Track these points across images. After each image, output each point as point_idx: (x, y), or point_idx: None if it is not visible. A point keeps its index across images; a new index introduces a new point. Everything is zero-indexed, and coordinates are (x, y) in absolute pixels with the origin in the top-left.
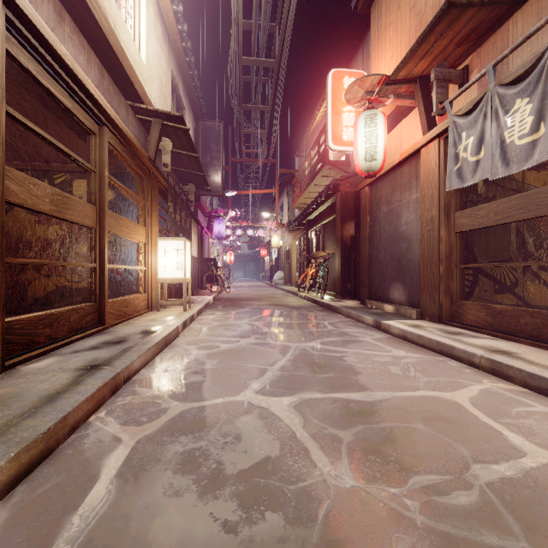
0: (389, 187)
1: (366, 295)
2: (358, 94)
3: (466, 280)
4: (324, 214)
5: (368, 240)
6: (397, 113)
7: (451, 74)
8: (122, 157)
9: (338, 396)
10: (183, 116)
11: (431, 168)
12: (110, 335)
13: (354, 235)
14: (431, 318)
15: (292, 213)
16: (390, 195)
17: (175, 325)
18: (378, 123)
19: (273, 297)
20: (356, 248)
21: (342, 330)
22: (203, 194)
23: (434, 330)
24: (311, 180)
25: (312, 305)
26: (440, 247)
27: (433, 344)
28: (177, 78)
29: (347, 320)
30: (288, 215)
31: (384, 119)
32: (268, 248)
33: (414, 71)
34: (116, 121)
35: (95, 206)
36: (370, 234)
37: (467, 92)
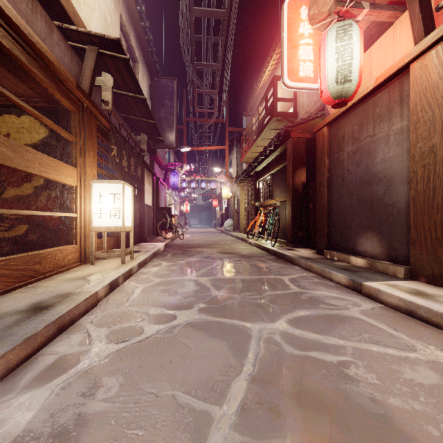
0: (356, 122)
1: (323, 245)
2: (325, 7)
3: None
4: (273, 164)
5: (327, 184)
6: (365, 39)
7: None
8: (33, 75)
9: None
10: (137, 69)
11: (430, 83)
12: None
13: (305, 182)
14: (431, 279)
15: (240, 168)
16: (358, 131)
17: (92, 291)
18: (353, 35)
19: (223, 243)
20: (309, 195)
21: (311, 294)
22: (158, 147)
23: None
24: (259, 133)
25: (263, 253)
26: None
27: None
28: (128, 26)
29: (309, 275)
30: (237, 169)
31: (360, 32)
32: (219, 199)
33: None
34: (4, 8)
35: None
36: (328, 178)
37: None
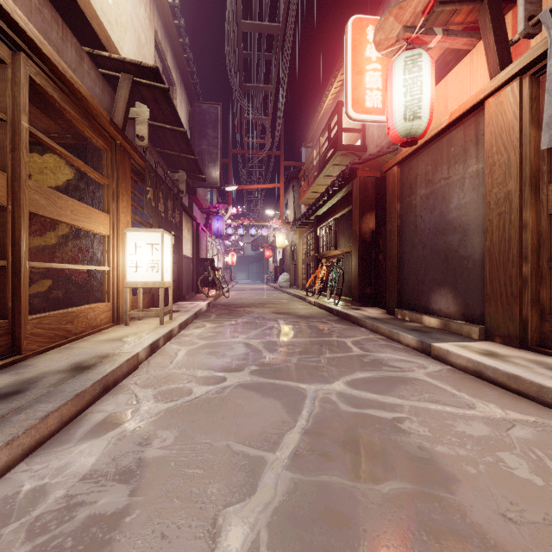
0: (429, 161)
1: (394, 303)
2: (392, 32)
3: None
4: (337, 207)
5: (398, 233)
6: (440, 66)
7: None
8: (65, 112)
9: None
10: (174, 94)
11: (505, 123)
12: (15, 374)
13: (374, 229)
14: (507, 340)
15: (298, 210)
16: (432, 172)
17: (133, 352)
18: (423, 67)
19: (278, 302)
20: (378, 245)
21: (375, 357)
22: (198, 186)
23: (530, 365)
24: (320, 170)
25: (325, 313)
26: (523, 236)
27: (547, 395)
28: (164, 44)
29: (375, 337)
30: (294, 212)
31: (431, 62)
32: (272, 249)
33: None
34: (40, 44)
35: (4, 173)
36: (400, 225)
37: None
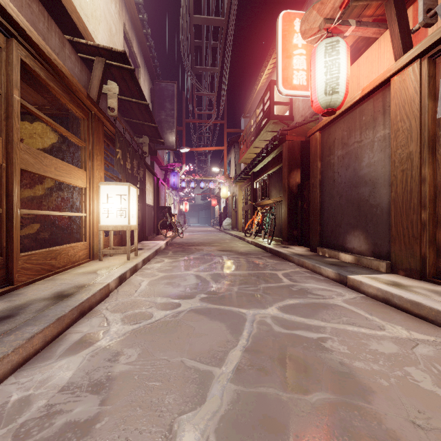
0: (345, 128)
1: (316, 242)
2: (315, 23)
3: None
4: (270, 165)
5: (319, 186)
6: (353, 51)
7: None
8: (50, 88)
9: None
10: (138, 74)
11: (407, 96)
12: (8, 301)
13: (300, 183)
14: (409, 272)
15: (238, 168)
16: (347, 137)
17: (105, 283)
18: (340, 51)
19: (222, 242)
20: (303, 196)
21: (301, 286)
22: (158, 148)
23: (429, 294)
24: (256, 135)
25: (260, 250)
26: (422, 188)
27: None
28: (131, 34)
29: (301, 270)
30: (235, 169)
31: (347, 47)
32: (218, 199)
33: None
34: (29, 32)
35: None
36: (321, 180)
37: None
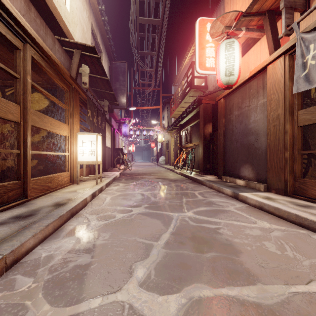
0: (239, 97)
1: (221, 173)
2: (219, 29)
3: (302, 163)
4: (191, 120)
5: (223, 135)
6: (245, 45)
7: (296, 3)
8: (47, 72)
9: (230, 294)
10: (101, 57)
11: (277, 78)
12: (27, 207)
13: (211, 132)
14: (277, 191)
15: (170, 121)
16: (241, 103)
17: (84, 197)
18: (235, 48)
19: (158, 173)
20: (213, 141)
21: (209, 200)
22: (114, 108)
23: (286, 203)
24: (182, 99)
25: (184, 178)
26: (285, 137)
27: (292, 217)
28: (96, 30)
29: (210, 191)
30: (168, 122)
31: (239, 45)
32: (155, 142)
33: (265, 5)
34: (37, 39)
35: (19, 105)
36: (224, 130)
37: (308, 17)
